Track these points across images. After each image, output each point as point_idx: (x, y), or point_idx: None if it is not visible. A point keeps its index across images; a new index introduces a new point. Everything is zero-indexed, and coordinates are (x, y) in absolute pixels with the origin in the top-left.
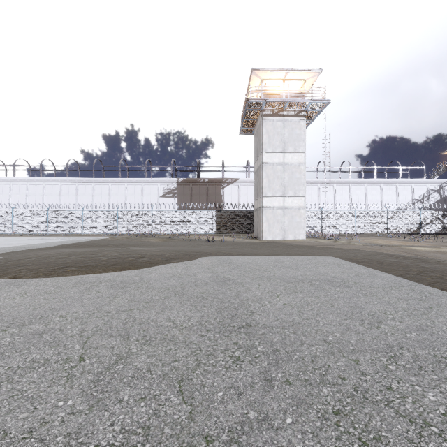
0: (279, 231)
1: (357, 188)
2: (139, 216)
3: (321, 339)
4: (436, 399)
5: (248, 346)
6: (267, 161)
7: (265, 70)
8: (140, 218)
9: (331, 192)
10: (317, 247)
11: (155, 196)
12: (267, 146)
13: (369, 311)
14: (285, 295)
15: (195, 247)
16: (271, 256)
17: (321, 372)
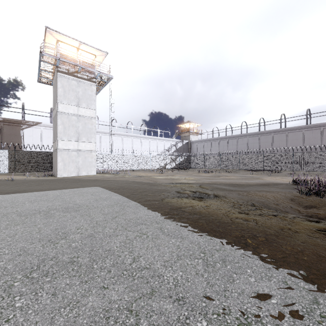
0: (73, 169)
1: (137, 140)
2: None
3: None
4: (21, 304)
5: None
6: (63, 111)
7: (60, 34)
8: None
9: (120, 141)
10: (98, 180)
11: None
12: (63, 98)
13: (66, 230)
14: None
15: None
16: (42, 191)
17: None
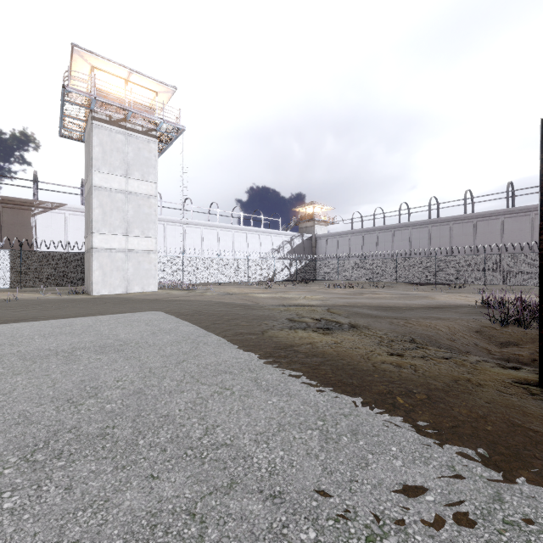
0: (119, 282)
1: (226, 234)
2: None
3: None
4: (12, 505)
5: None
6: (102, 185)
7: (97, 56)
8: None
9: (198, 235)
10: (160, 300)
11: None
12: (102, 163)
13: (99, 383)
14: None
15: None
16: (64, 319)
17: None
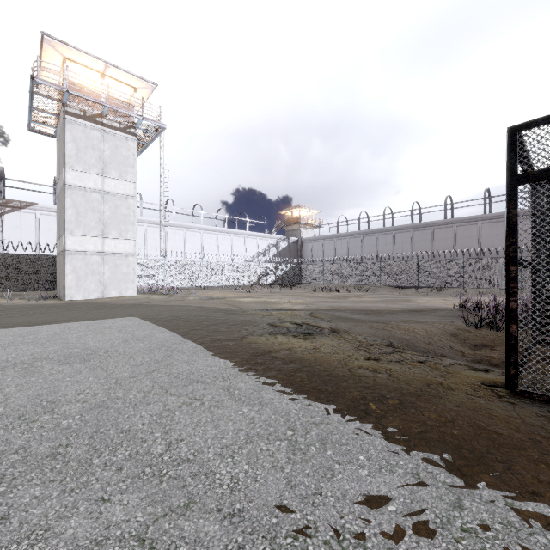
0: (95, 286)
1: (210, 237)
2: None
3: None
4: None
5: None
6: (75, 183)
7: (69, 47)
8: None
9: (181, 238)
10: (138, 306)
11: None
12: (75, 160)
13: (58, 396)
14: None
15: None
16: (29, 327)
17: None
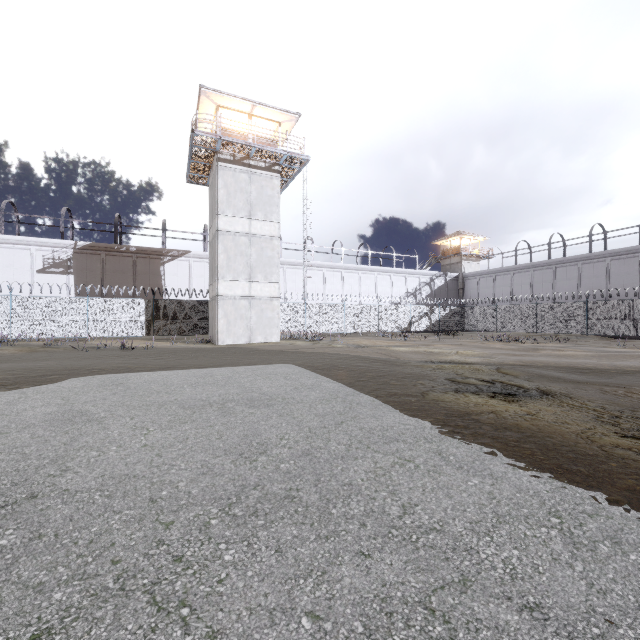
0: (243, 331)
1: (351, 276)
2: None
3: (147, 498)
4: (232, 558)
5: None
6: (226, 228)
7: (222, 94)
8: None
9: (320, 279)
10: (286, 352)
11: (24, 270)
12: (226, 206)
13: (263, 439)
14: (161, 430)
15: (85, 361)
16: (203, 369)
17: (86, 560)
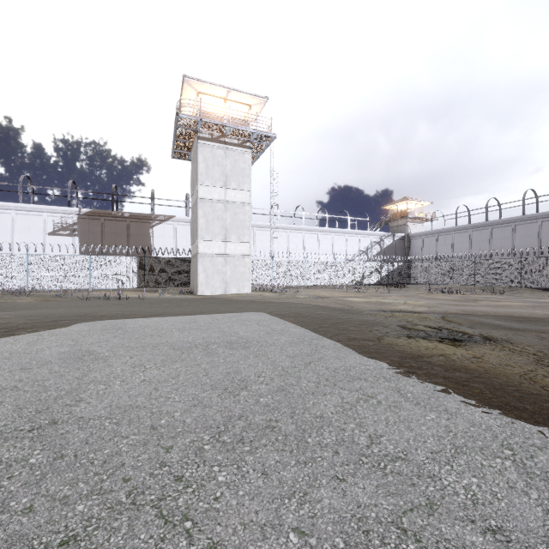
0: (219, 284)
1: (311, 237)
2: (1, 263)
3: (148, 425)
4: (225, 479)
5: (15, 460)
6: (205, 196)
7: (202, 82)
8: (3, 265)
9: (285, 239)
10: (257, 302)
11: (38, 233)
12: (205, 177)
13: (243, 376)
14: (156, 367)
15: (89, 308)
16: (187, 316)
17: (102, 478)
